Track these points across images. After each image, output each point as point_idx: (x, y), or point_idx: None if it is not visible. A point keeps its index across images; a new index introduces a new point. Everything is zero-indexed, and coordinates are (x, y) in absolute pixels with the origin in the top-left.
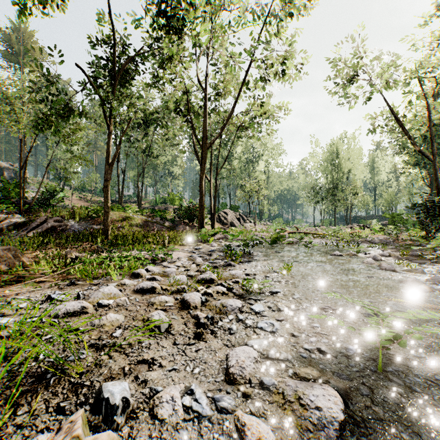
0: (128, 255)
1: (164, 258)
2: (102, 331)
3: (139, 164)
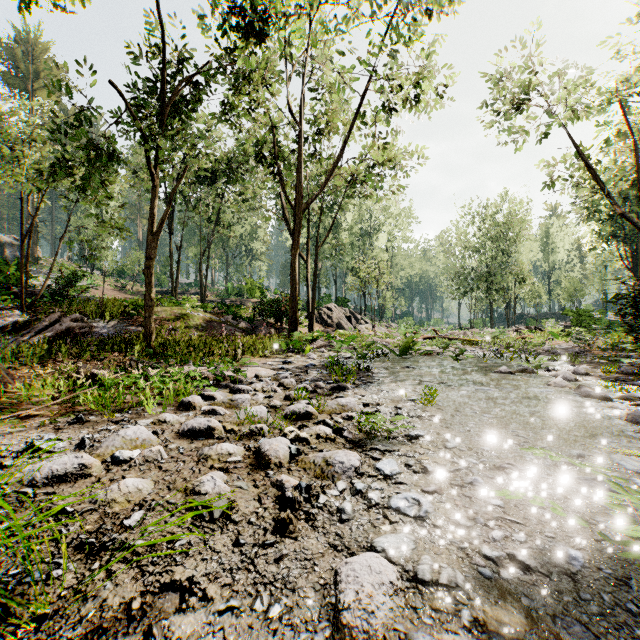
0: (177, 372)
1: (234, 378)
2: (108, 514)
3: (203, 238)
